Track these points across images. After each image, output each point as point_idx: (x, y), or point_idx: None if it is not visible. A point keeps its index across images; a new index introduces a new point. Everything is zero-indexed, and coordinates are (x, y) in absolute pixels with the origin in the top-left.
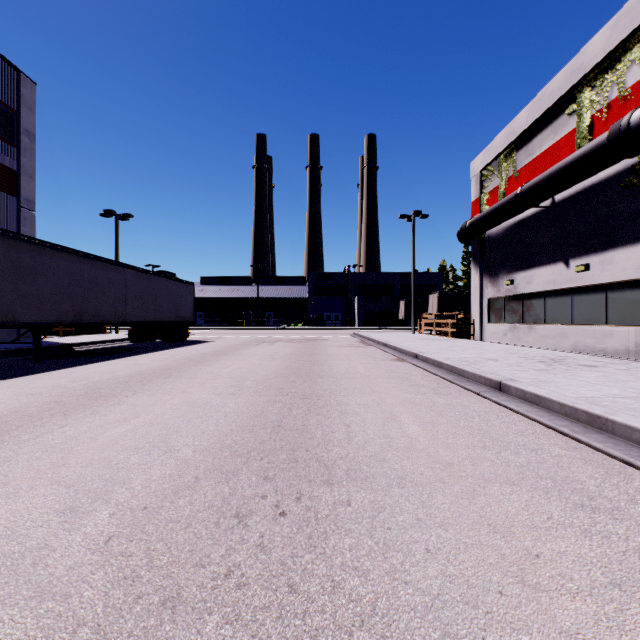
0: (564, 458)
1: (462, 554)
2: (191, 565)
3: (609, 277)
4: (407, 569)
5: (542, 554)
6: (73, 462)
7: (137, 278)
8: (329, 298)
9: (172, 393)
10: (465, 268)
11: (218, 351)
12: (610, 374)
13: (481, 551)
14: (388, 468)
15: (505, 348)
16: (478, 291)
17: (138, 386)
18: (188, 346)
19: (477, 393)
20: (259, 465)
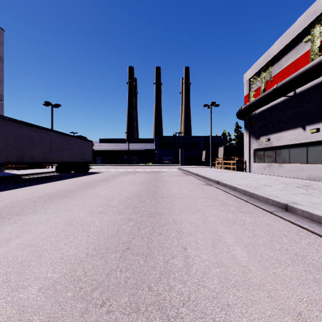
0: None
1: None
2: None
3: None
4: None
5: None
6: None
7: (58, 137)
8: (165, 149)
9: (59, 211)
10: (236, 134)
11: (103, 179)
12: None
13: None
14: None
15: (268, 177)
16: (248, 145)
17: (40, 205)
18: (87, 175)
19: (270, 212)
20: (96, 318)
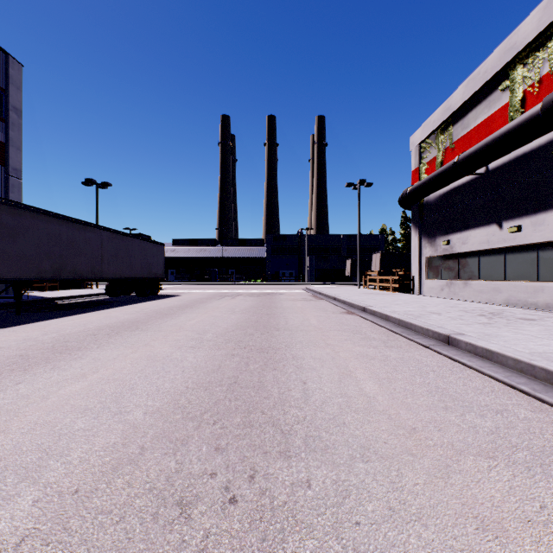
0: (533, 422)
1: None
2: None
3: (540, 237)
4: None
5: None
6: (14, 427)
7: (112, 239)
8: (284, 257)
9: (135, 346)
10: (403, 231)
11: (184, 304)
12: (551, 328)
13: None
14: (349, 435)
15: (444, 302)
16: (417, 251)
17: (104, 339)
18: (158, 300)
19: (427, 346)
20: (211, 431)
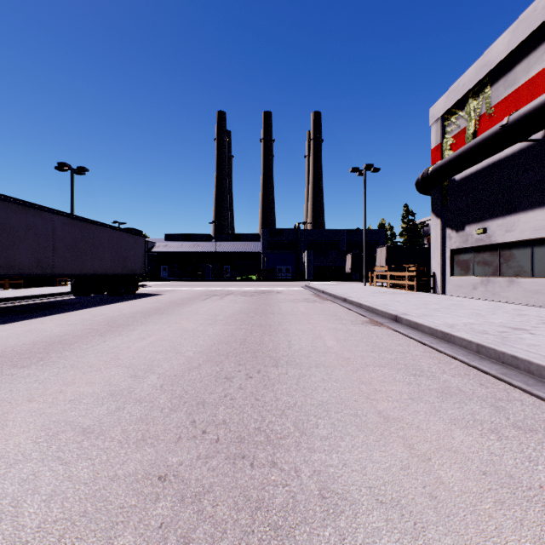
0: None
1: None
2: None
3: None
4: None
5: None
6: None
7: (70, 226)
8: (281, 252)
9: None
10: (405, 225)
11: (156, 308)
12: None
13: None
14: None
15: (494, 306)
16: (439, 242)
17: None
18: (130, 301)
19: None
20: None
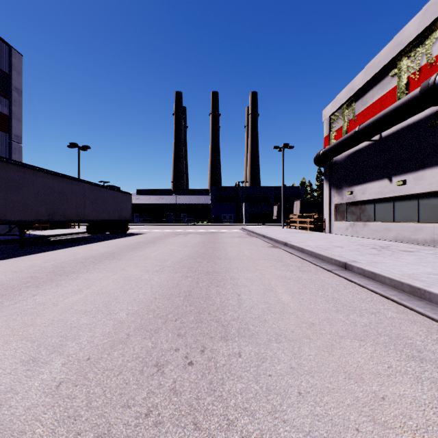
0: (396, 319)
1: (326, 397)
2: (120, 406)
3: (420, 189)
4: (285, 409)
5: (386, 397)
6: (39, 322)
7: (92, 190)
8: (225, 204)
9: (114, 270)
10: (318, 183)
11: (148, 240)
12: (423, 257)
13: (340, 394)
14: (268, 327)
15: (347, 238)
16: (328, 199)
17: (91, 265)
18: (127, 237)
19: (330, 271)
20: (174, 325)
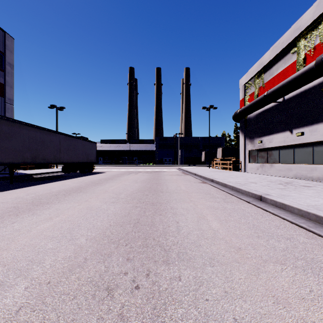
0: (308, 244)
1: None
2: None
3: (314, 139)
4: None
5: None
6: (12, 247)
7: (66, 139)
8: (166, 150)
9: (80, 202)
10: (235, 135)
11: (108, 178)
12: (320, 191)
13: (272, 320)
14: (203, 251)
15: (259, 176)
16: (243, 146)
17: (62, 197)
18: (93, 175)
19: (248, 202)
20: (124, 249)
